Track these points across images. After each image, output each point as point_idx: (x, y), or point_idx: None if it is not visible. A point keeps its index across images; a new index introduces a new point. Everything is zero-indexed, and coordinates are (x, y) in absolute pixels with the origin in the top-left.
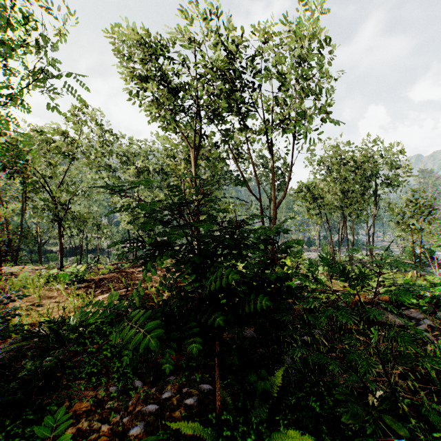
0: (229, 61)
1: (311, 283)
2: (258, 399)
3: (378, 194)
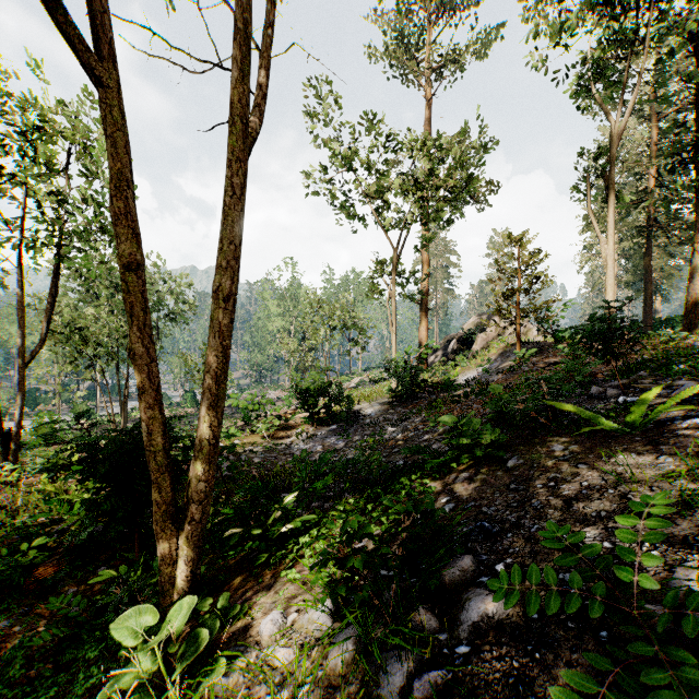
0: None
1: None
2: None
3: (160, 330)
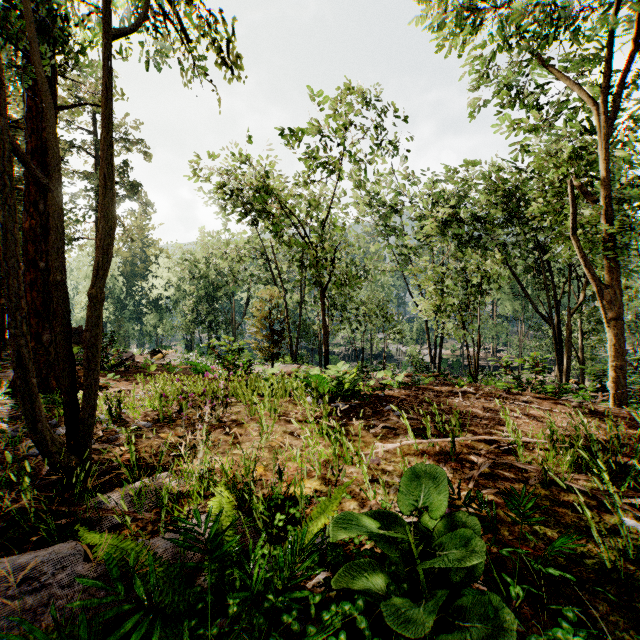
0: None
1: None
2: None
3: None
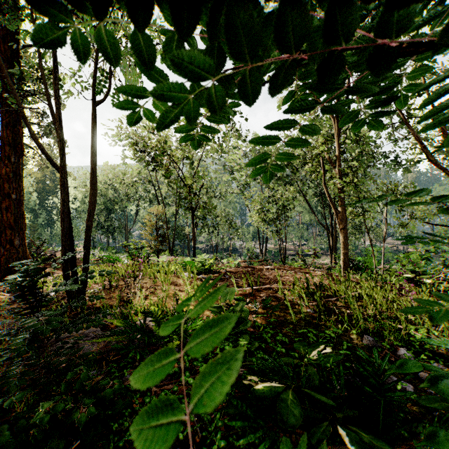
0: None
1: None
2: None
3: None
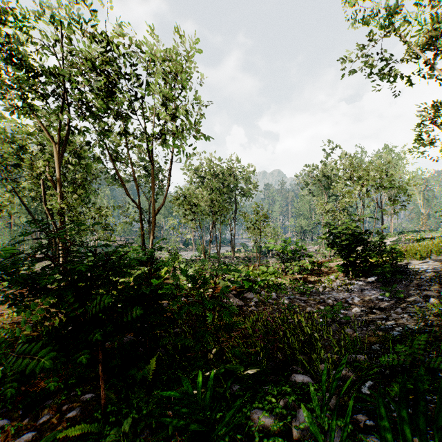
0: (104, 61)
1: (184, 283)
2: (138, 386)
3: (238, 202)
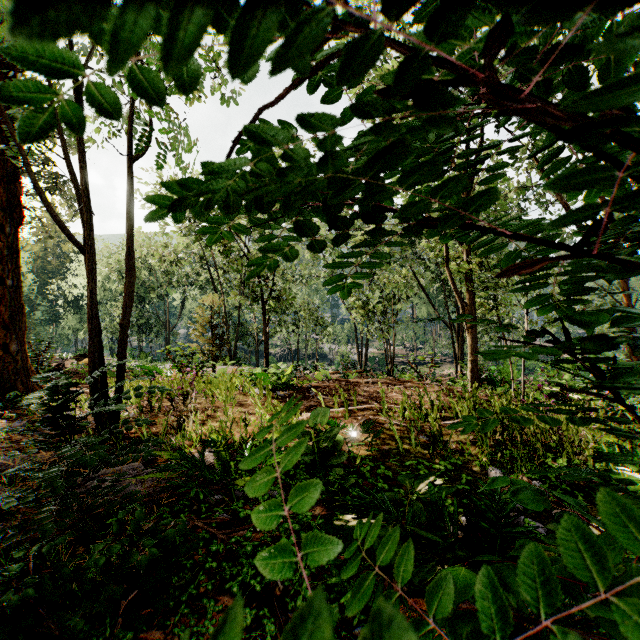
0: None
1: None
2: None
3: None
